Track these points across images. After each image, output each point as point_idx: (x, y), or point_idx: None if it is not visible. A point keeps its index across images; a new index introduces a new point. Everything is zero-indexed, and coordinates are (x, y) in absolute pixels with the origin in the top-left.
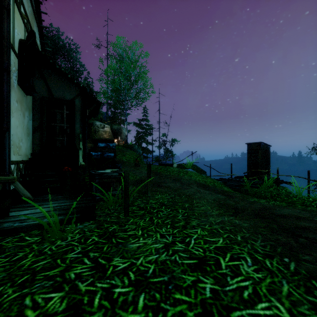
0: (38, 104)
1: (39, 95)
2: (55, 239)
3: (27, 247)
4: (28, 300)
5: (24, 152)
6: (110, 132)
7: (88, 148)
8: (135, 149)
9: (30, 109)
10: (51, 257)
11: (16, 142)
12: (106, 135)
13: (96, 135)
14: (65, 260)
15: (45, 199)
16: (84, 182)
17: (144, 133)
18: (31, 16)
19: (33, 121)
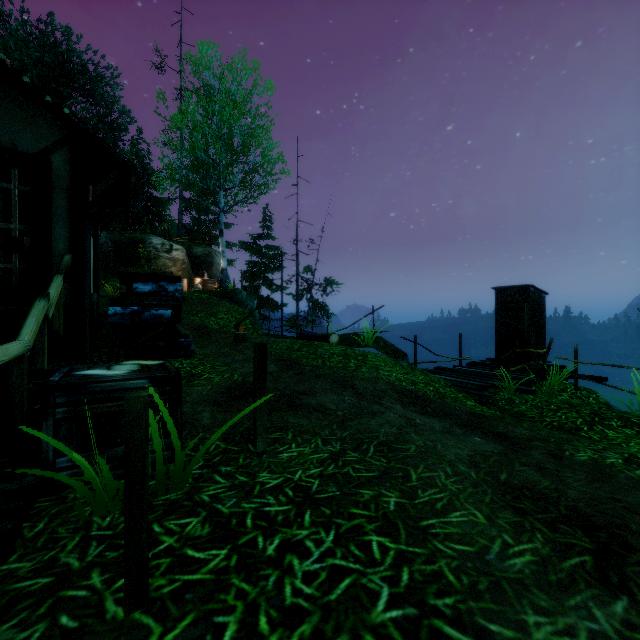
0: None
1: None
2: None
3: None
4: None
5: None
6: (185, 260)
7: None
8: (242, 301)
9: None
10: None
11: None
12: (177, 268)
13: (151, 268)
14: None
15: None
16: None
17: (265, 265)
18: None
19: None
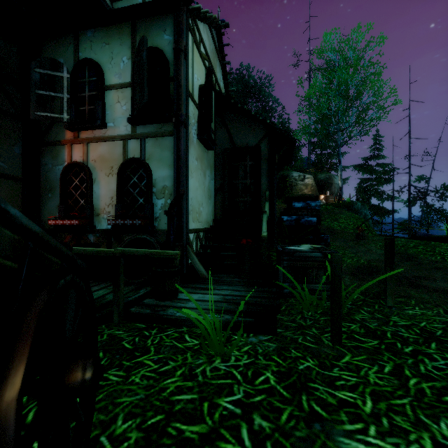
0: (220, 159)
1: (221, 148)
2: (214, 354)
3: (181, 355)
4: None
5: (204, 218)
6: (313, 184)
7: (282, 210)
8: (357, 210)
9: (212, 167)
10: (199, 390)
11: (195, 207)
12: (307, 190)
13: (292, 191)
14: (213, 410)
15: (220, 281)
16: (271, 261)
17: (375, 180)
18: (213, 55)
19: (215, 180)
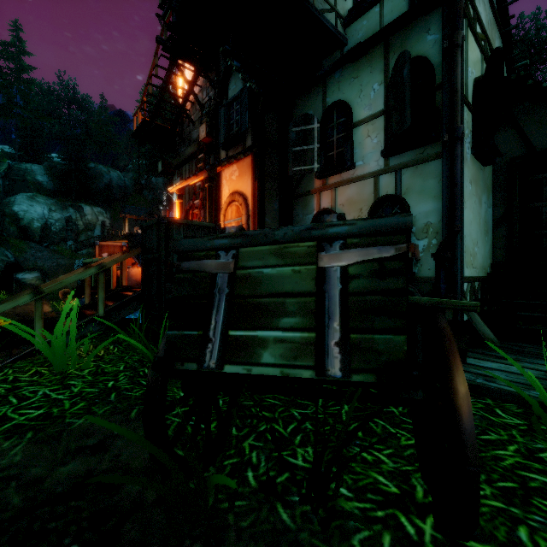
0: (502, 176)
1: (504, 158)
2: None
3: (501, 429)
4: (523, 533)
5: (479, 262)
6: None
7: None
8: None
9: (488, 189)
10: None
11: (468, 248)
12: None
13: None
14: None
15: (524, 352)
16: None
17: None
18: (490, 27)
19: (493, 207)
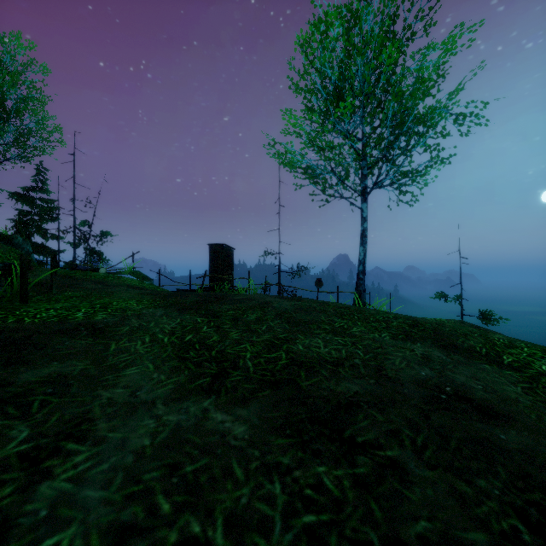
0: None
1: None
2: None
3: None
4: None
5: None
6: None
7: None
8: (19, 244)
9: None
10: None
11: None
12: None
13: None
14: None
15: None
16: None
17: (39, 216)
18: None
19: None
